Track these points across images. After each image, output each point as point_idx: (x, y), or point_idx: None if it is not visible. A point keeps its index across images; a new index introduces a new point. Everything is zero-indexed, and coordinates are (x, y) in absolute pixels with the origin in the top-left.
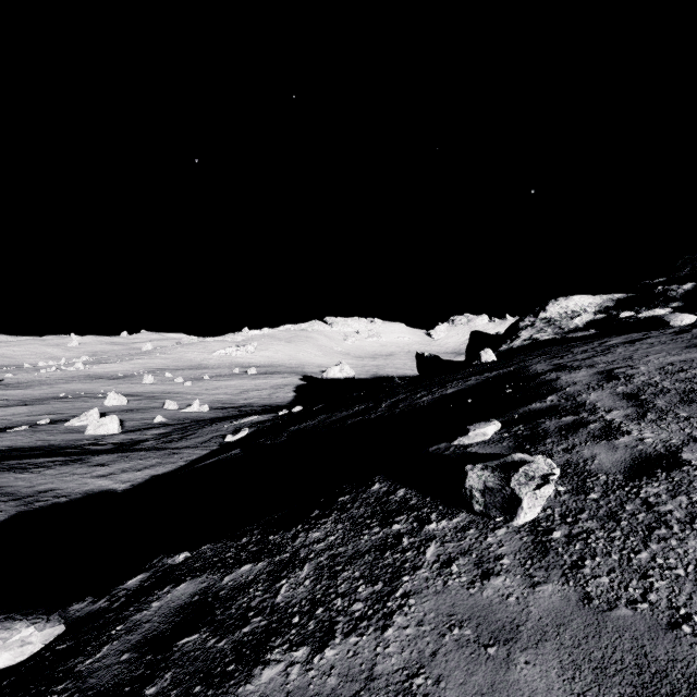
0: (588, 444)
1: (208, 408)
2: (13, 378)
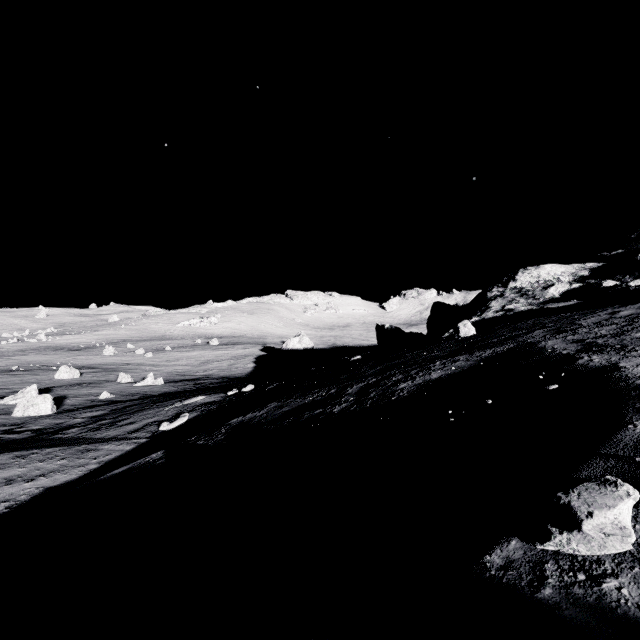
0: None
1: (163, 382)
2: None
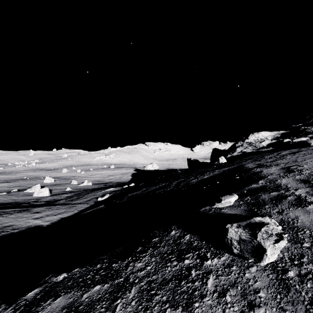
0: (291, 209)
1: (91, 184)
2: (3, 170)
